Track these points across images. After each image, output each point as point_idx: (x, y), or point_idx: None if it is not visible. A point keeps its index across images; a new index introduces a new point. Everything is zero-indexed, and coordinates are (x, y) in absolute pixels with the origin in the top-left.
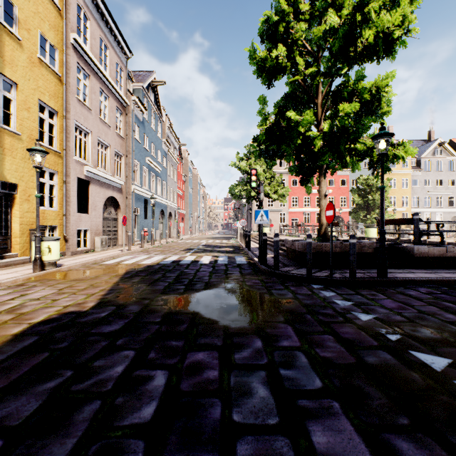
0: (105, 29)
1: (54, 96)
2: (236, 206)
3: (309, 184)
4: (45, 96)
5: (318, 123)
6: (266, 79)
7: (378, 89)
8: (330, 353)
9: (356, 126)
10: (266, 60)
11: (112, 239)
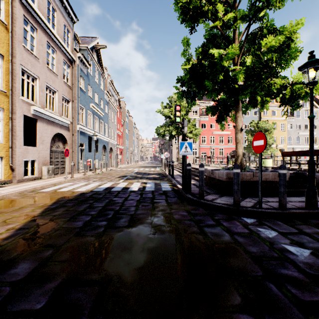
0: None
1: None
2: (161, 143)
3: (223, 121)
4: None
5: (234, 66)
6: (189, 22)
7: (289, 34)
8: None
9: (279, 59)
10: (190, 2)
11: (60, 168)
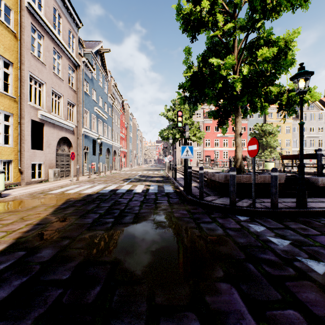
0: (58, 1)
1: (9, 49)
2: (165, 146)
3: (224, 126)
4: (0, 48)
5: (234, 73)
6: (190, 32)
7: (286, 43)
8: None
9: (273, 69)
10: (191, 13)
11: (65, 171)
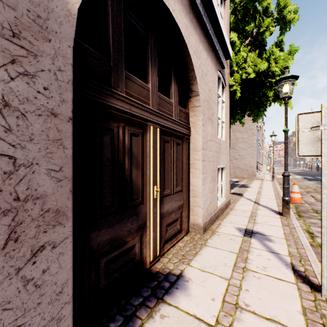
0: None
1: None
2: None
3: None
4: None
5: None
6: None
7: None
8: None
9: None
10: None
11: None
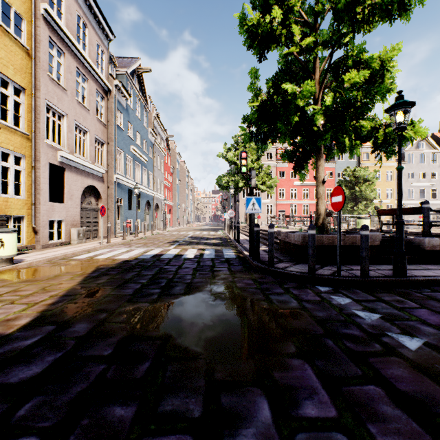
0: (83, 6)
1: (20, 71)
2: (224, 198)
3: (303, 171)
4: (9, 69)
5: (315, 101)
6: (258, 49)
7: (383, 63)
8: (398, 439)
9: (365, 98)
10: (259, 25)
11: (92, 230)
